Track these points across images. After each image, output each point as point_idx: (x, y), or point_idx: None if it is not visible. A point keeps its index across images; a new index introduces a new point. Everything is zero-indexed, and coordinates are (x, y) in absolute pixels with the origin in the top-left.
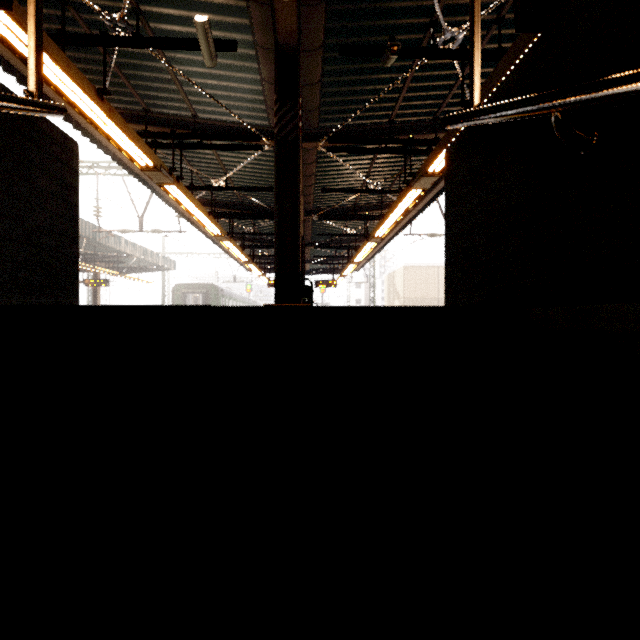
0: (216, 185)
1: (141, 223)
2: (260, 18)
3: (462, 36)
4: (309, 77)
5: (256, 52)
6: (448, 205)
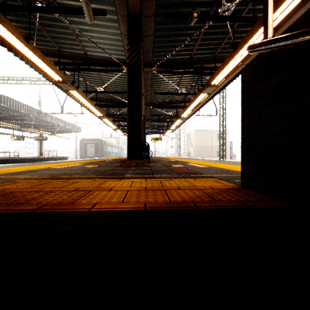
0: (99, 90)
1: (62, 109)
2: None
3: (233, 8)
4: (147, 32)
5: (117, 17)
6: (245, 111)
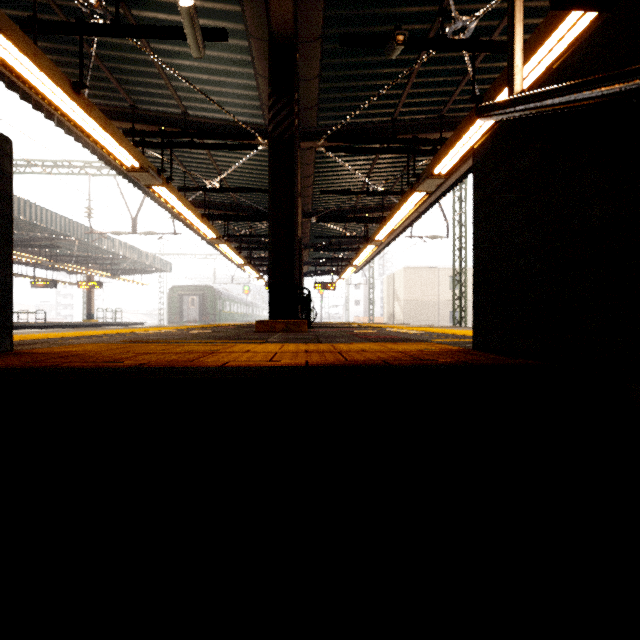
0: (210, 186)
1: (134, 225)
2: (252, 4)
3: (474, 25)
4: (307, 71)
5: (249, 43)
6: (479, 218)
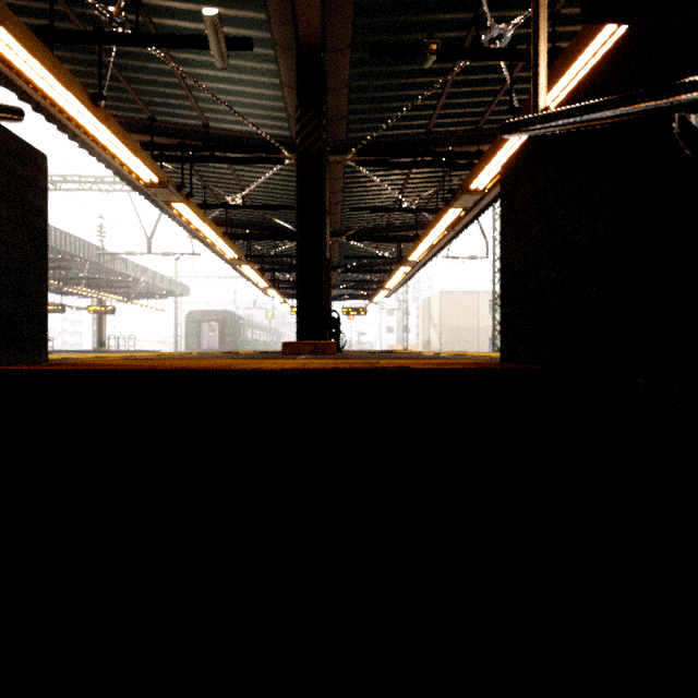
0: (232, 203)
1: (150, 244)
2: (279, 12)
3: (511, 33)
4: (335, 81)
5: (275, 52)
6: (505, 233)
